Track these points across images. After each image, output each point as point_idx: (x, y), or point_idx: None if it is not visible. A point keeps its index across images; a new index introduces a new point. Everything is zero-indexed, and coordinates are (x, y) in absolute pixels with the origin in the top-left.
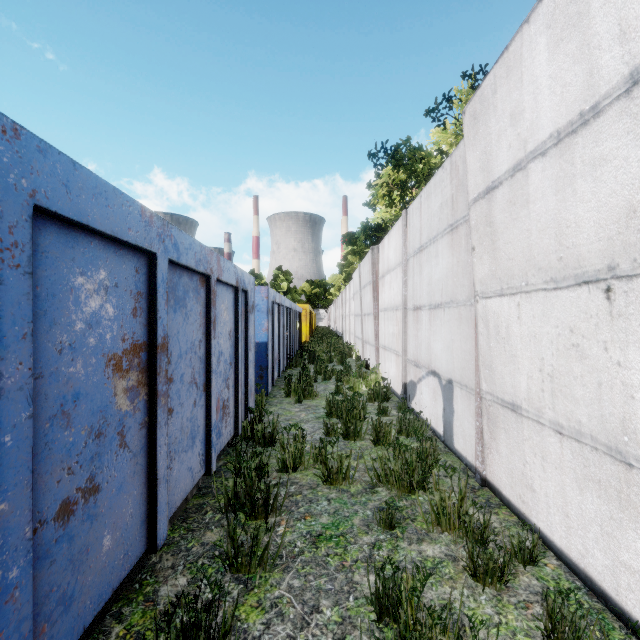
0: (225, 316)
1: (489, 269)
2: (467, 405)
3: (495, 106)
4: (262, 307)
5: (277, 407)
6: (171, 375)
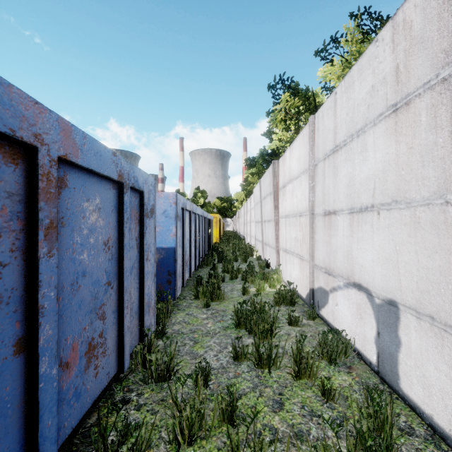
0: (94, 219)
1: None
2: (435, 345)
3: None
4: (170, 213)
5: (184, 312)
6: None
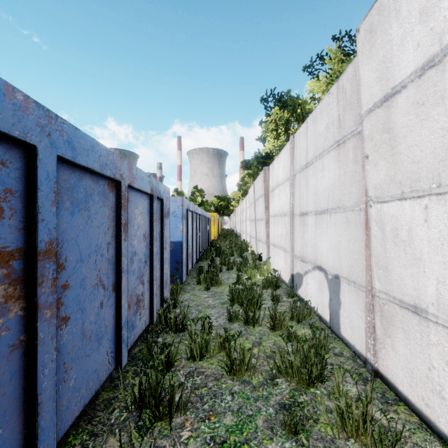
0: (139, 220)
1: (386, 174)
2: (355, 299)
3: (398, 10)
4: (178, 213)
5: (190, 293)
6: (66, 281)
